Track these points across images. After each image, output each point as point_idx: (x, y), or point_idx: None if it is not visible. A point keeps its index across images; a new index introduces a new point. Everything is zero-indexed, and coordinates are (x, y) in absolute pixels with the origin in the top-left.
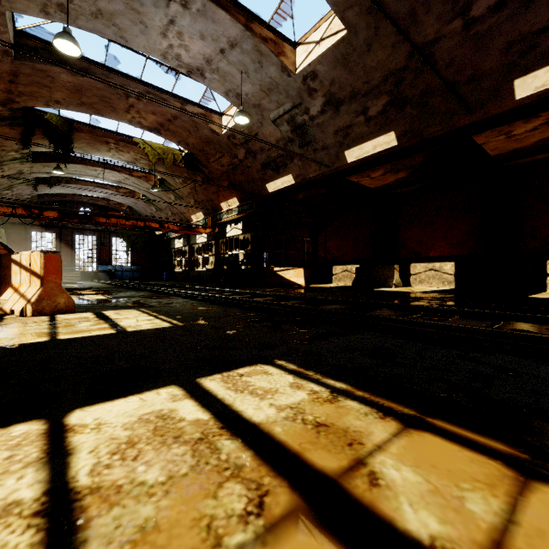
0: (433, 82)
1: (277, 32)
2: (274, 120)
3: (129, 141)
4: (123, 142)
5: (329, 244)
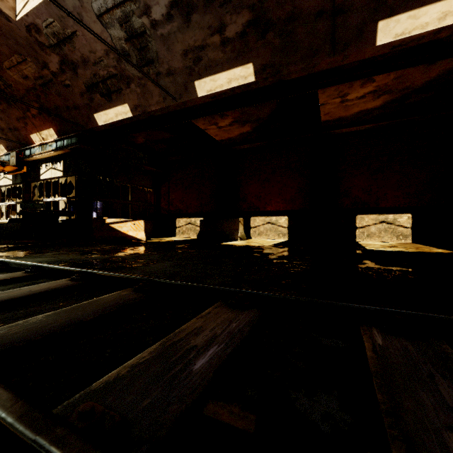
0: (301, 5)
1: None
2: (99, 14)
3: None
4: None
5: (173, 196)
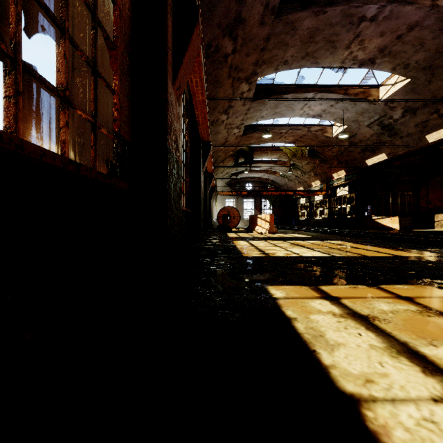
0: None
1: (365, 86)
2: (367, 125)
3: (278, 149)
4: (274, 151)
5: (431, 196)
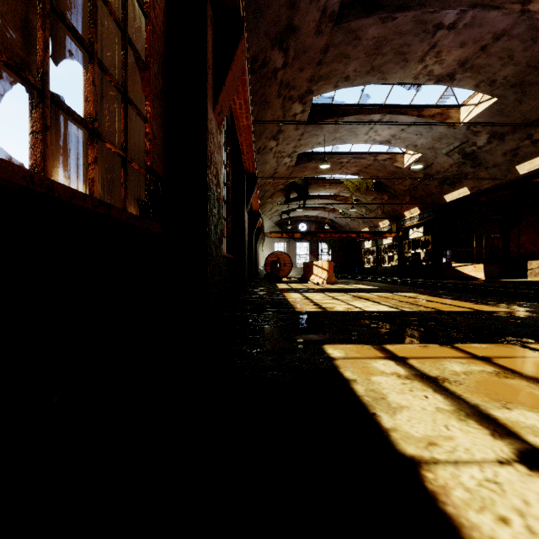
0: None
1: (443, 106)
2: (445, 153)
3: (338, 182)
4: (334, 184)
5: (523, 239)
